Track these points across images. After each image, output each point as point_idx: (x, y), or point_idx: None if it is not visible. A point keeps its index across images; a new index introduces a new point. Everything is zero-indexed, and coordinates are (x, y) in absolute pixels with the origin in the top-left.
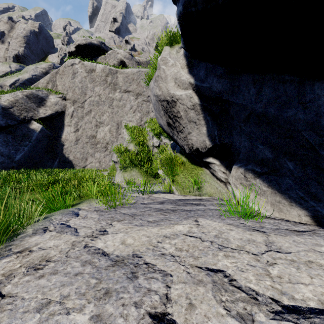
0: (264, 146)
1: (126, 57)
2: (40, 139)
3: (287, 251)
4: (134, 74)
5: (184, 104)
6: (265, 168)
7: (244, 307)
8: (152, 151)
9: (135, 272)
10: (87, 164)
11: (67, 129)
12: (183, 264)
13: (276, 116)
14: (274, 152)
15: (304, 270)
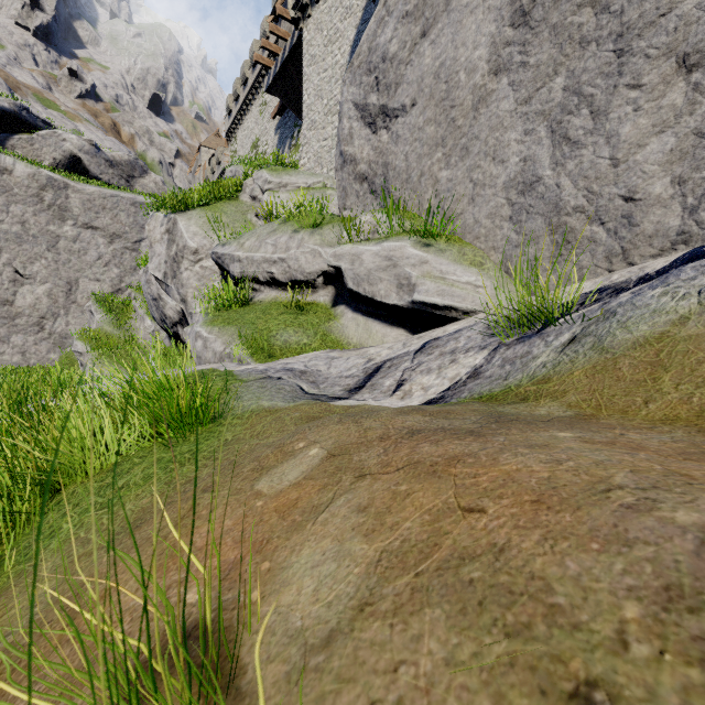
0: None
1: (84, 151)
2: None
3: None
4: (107, 199)
5: (172, 309)
6: None
7: None
8: (144, 338)
9: None
10: None
11: None
12: None
13: None
14: None
15: None
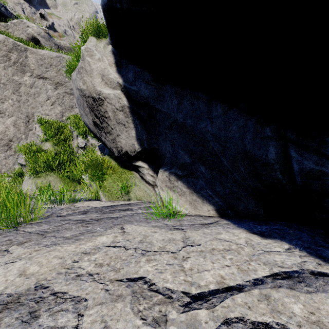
0: (184, 152)
1: (41, 35)
2: None
3: (198, 244)
4: (53, 59)
5: (112, 104)
6: (185, 171)
7: (160, 309)
8: (77, 152)
9: (36, 310)
10: None
11: None
12: (102, 282)
13: (193, 127)
14: (191, 158)
15: (208, 257)
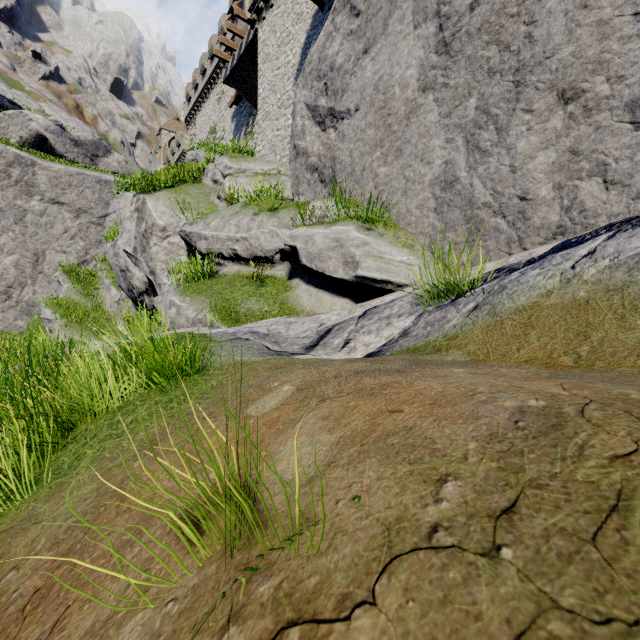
0: None
1: (50, 130)
2: None
3: None
4: (73, 177)
5: (139, 280)
6: None
7: None
8: (110, 306)
9: None
10: None
11: None
12: None
13: None
14: None
15: None
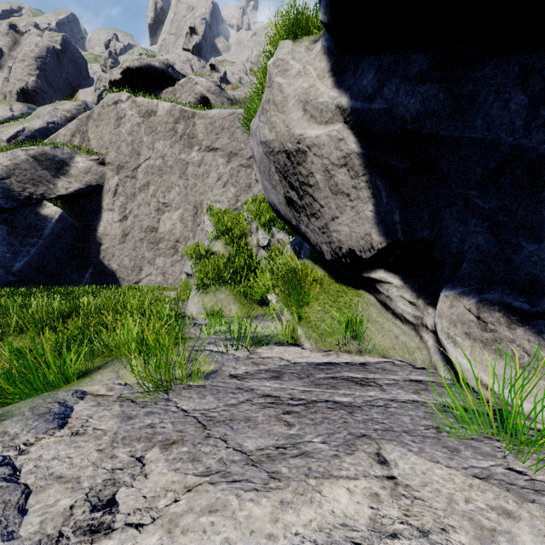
0: (542, 245)
1: (210, 91)
2: (59, 234)
3: None
4: (225, 119)
5: (323, 156)
6: (544, 301)
7: None
8: (256, 254)
9: None
10: (142, 278)
11: (106, 216)
12: None
13: None
14: None
15: None
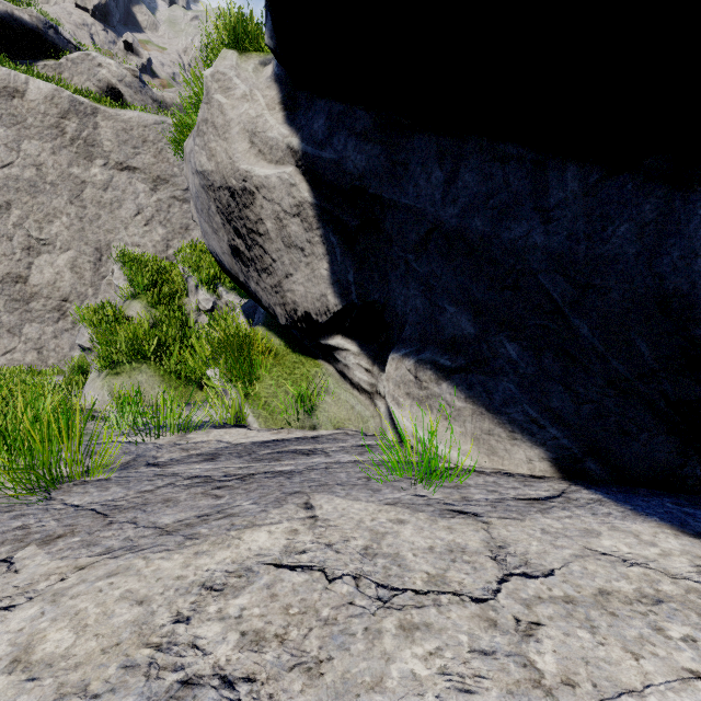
0: (458, 308)
1: (125, 82)
2: None
3: (544, 569)
4: (149, 128)
5: (274, 201)
6: (460, 357)
7: None
8: (196, 321)
9: None
10: None
11: None
12: None
13: (487, 238)
14: (478, 322)
15: (605, 628)
